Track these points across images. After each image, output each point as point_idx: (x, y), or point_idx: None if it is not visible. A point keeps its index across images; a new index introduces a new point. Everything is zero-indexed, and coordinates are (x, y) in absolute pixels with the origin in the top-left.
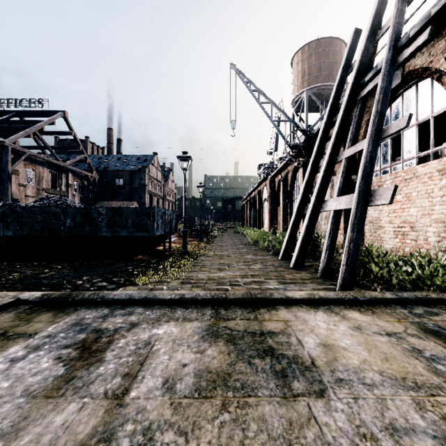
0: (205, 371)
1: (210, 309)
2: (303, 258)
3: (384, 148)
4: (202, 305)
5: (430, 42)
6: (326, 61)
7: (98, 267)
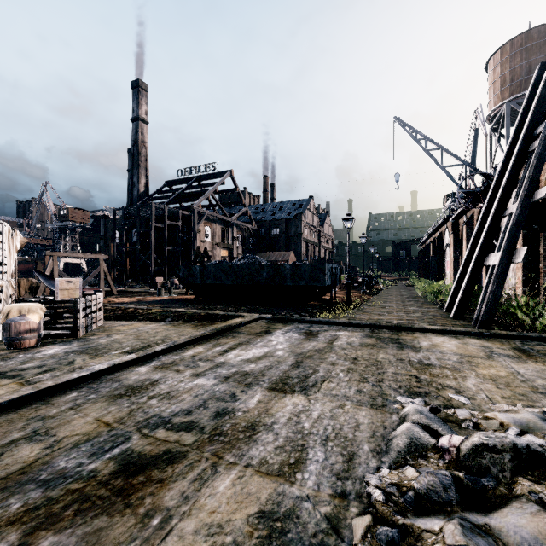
0: (364, 343)
1: (368, 329)
2: (463, 310)
3: None
4: (363, 328)
5: None
6: (540, 57)
7: (287, 306)
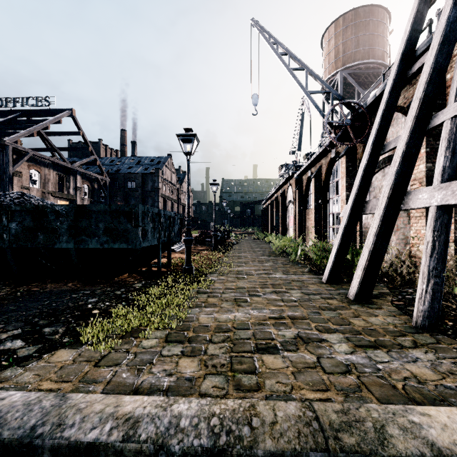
0: None
1: None
2: (371, 286)
3: None
4: None
5: None
6: (365, 34)
7: (44, 298)
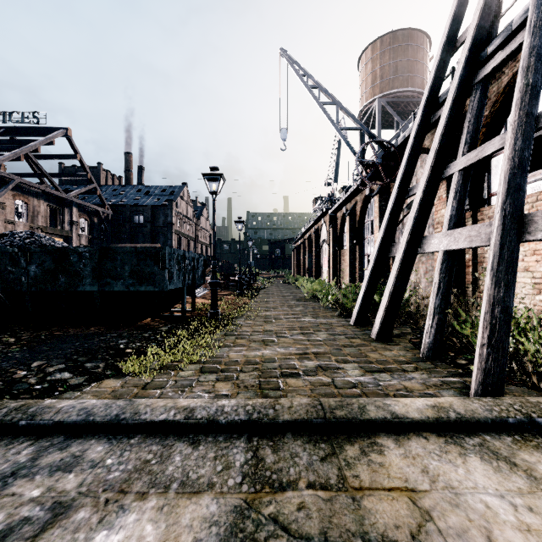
0: None
1: (242, 446)
2: (391, 325)
3: None
4: (227, 435)
5: None
6: (404, 60)
7: (73, 340)
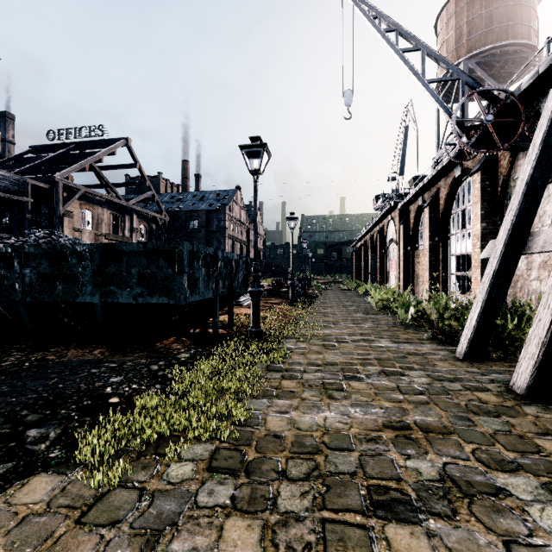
0: None
1: None
2: None
3: None
4: None
5: None
6: (502, 6)
7: (53, 373)
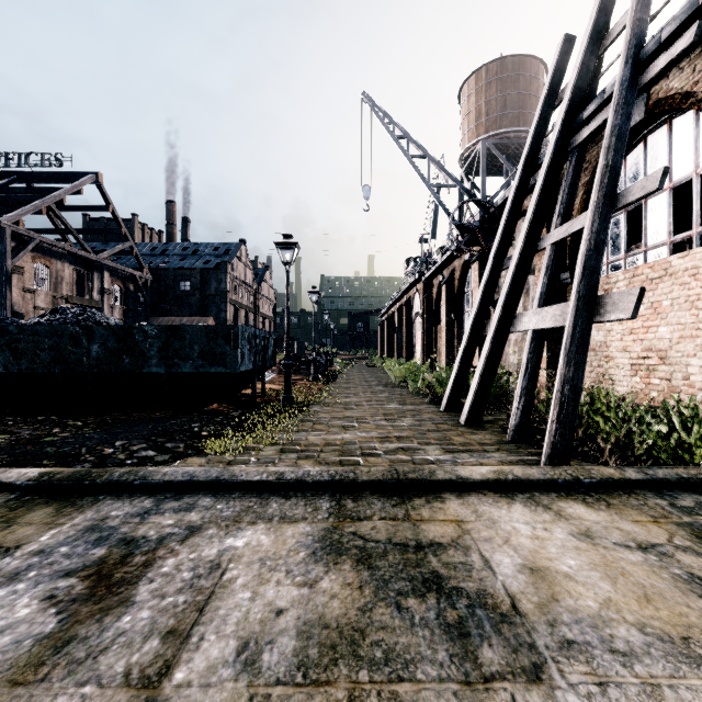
0: (318, 624)
1: (327, 498)
2: (481, 409)
3: (614, 228)
4: (314, 492)
5: (694, 49)
6: (514, 93)
7: (143, 424)
